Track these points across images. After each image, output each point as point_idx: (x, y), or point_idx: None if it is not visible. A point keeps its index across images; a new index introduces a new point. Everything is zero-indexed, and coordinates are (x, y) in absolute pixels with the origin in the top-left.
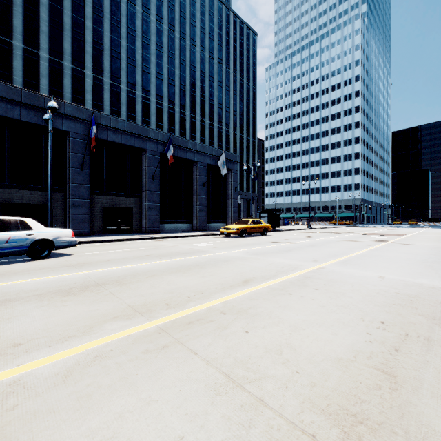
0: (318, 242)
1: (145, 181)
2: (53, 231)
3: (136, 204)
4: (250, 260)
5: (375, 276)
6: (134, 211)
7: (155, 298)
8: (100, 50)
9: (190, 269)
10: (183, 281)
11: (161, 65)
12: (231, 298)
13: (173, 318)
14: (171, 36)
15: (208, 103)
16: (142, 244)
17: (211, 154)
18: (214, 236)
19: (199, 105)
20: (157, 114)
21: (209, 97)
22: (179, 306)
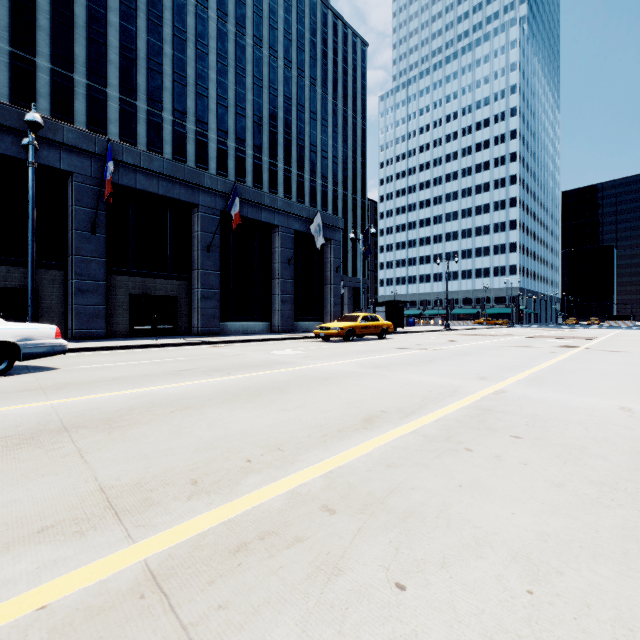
0: (470, 348)
1: (197, 255)
2: (18, 328)
3: (182, 290)
4: (368, 377)
5: (612, 407)
6: (180, 302)
7: (171, 465)
8: (131, 59)
9: (260, 395)
10: (243, 420)
11: (225, 85)
12: (342, 463)
13: (198, 531)
14: (240, 42)
15: (295, 143)
16: (187, 352)
17: (299, 214)
18: (305, 339)
19: (282, 147)
20: (219, 158)
21: (298, 135)
22: (221, 489)
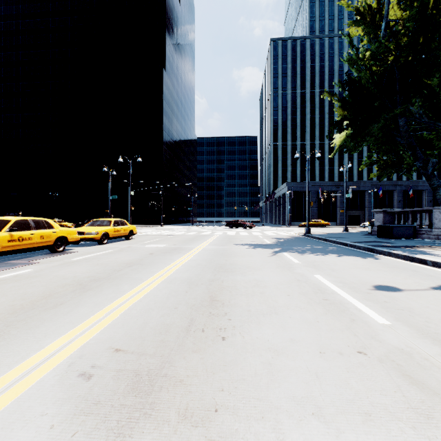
0: None
1: (395, 203)
2: None
3: None
4: None
5: None
6: None
7: None
8: None
9: None
10: None
11: None
12: None
13: None
14: None
15: None
16: None
17: None
18: None
19: None
20: None
21: None
22: None
